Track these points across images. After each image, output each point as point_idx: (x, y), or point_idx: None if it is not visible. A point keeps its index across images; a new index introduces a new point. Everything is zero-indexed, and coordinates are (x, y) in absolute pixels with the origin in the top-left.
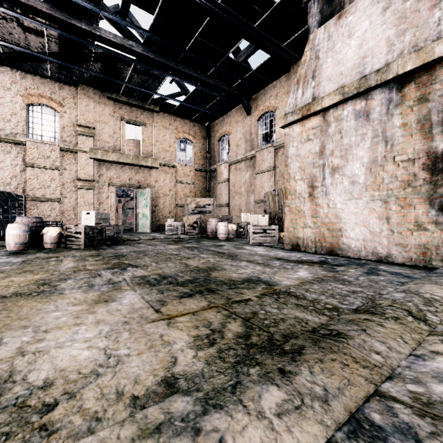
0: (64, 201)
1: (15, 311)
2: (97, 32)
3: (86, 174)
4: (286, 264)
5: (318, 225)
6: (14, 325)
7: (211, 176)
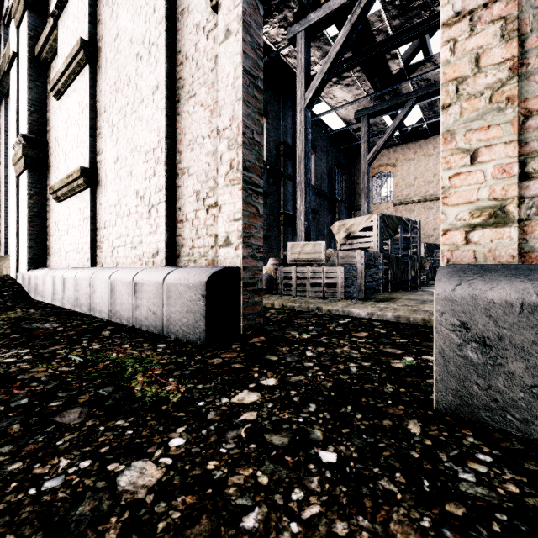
0: None
1: None
2: None
3: None
4: None
5: None
6: None
7: None
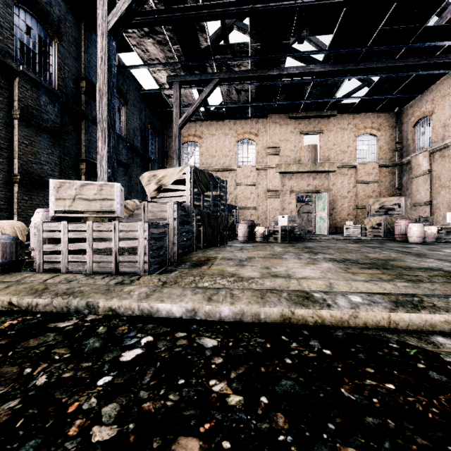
0: (258, 209)
1: (272, 261)
2: (284, 72)
3: (273, 186)
4: None
5: None
6: (276, 265)
7: (402, 170)
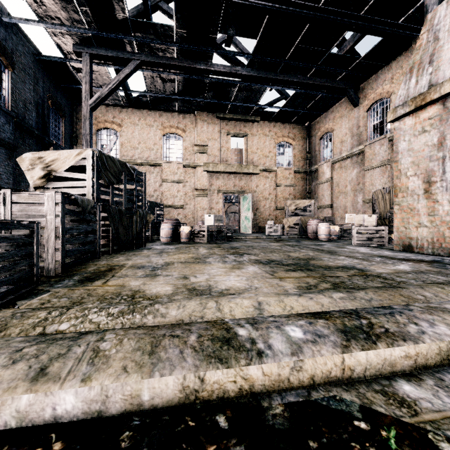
0: (186, 207)
1: (192, 268)
2: (212, 68)
3: (201, 185)
4: (388, 260)
5: (435, 224)
6: (197, 272)
7: (312, 177)
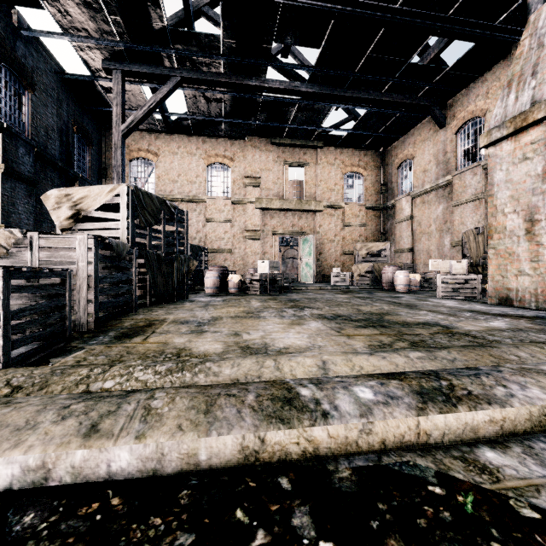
0: (235, 252)
1: (244, 323)
2: (266, 85)
3: (252, 225)
4: (480, 316)
5: (540, 272)
6: (250, 328)
7: (387, 215)
